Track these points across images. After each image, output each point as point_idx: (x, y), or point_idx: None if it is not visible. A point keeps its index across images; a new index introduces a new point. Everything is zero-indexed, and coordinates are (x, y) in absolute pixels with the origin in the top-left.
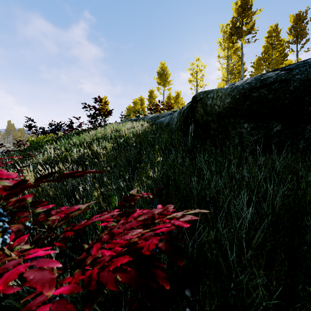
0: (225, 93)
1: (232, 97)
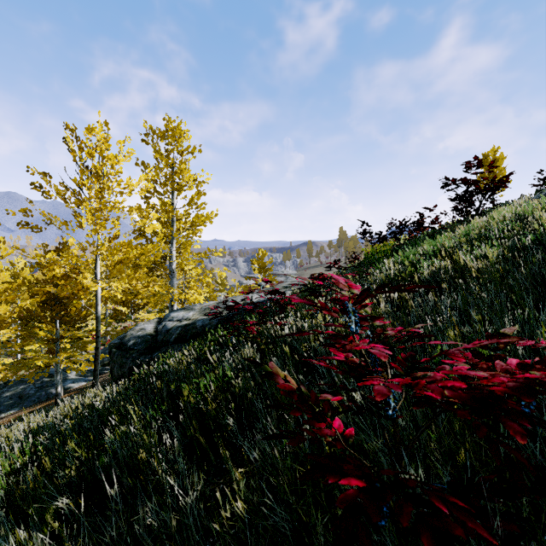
0: None
1: None
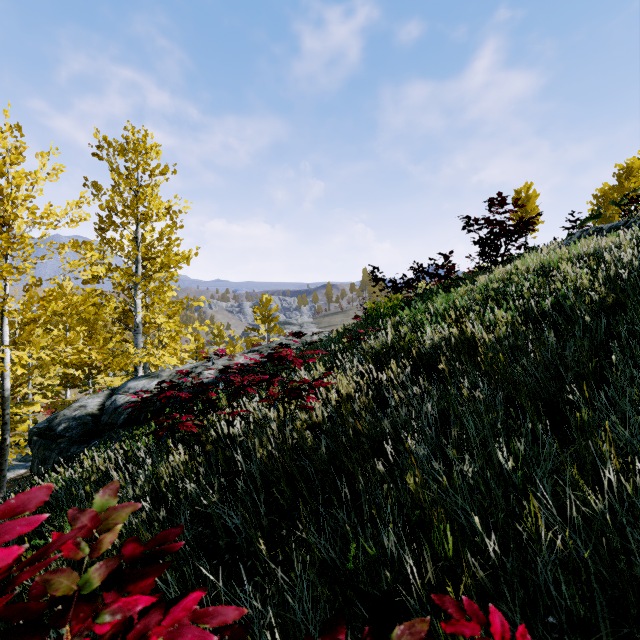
0: None
1: None
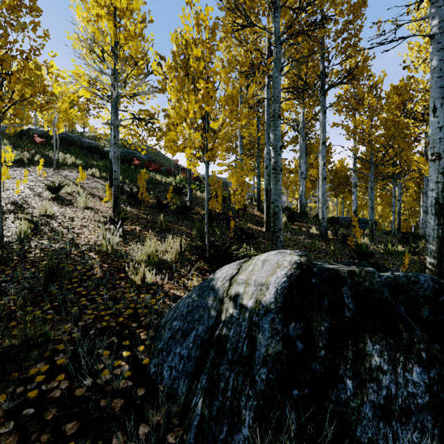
0: (39, 131)
1: (41, 133)
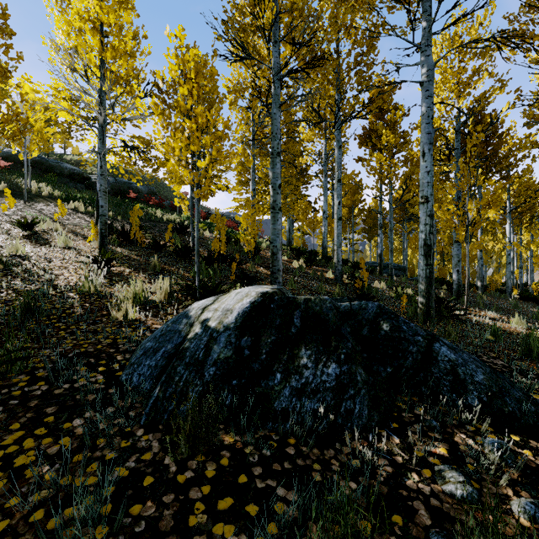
0: (4, 152)
1: (7, 155)
